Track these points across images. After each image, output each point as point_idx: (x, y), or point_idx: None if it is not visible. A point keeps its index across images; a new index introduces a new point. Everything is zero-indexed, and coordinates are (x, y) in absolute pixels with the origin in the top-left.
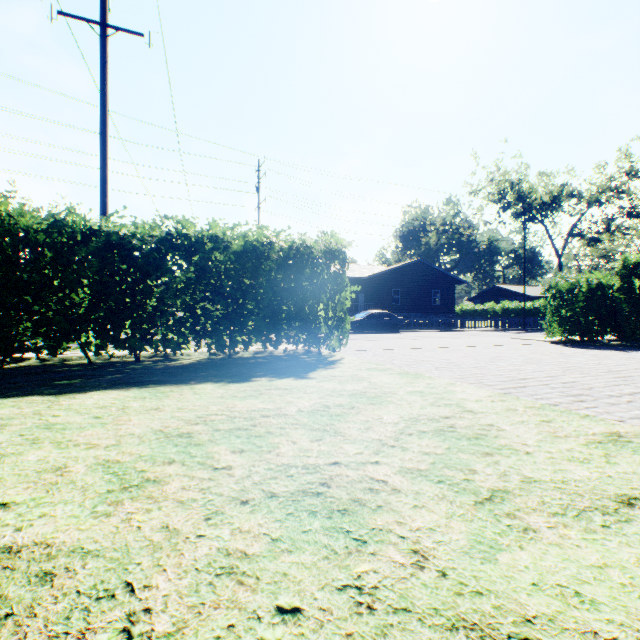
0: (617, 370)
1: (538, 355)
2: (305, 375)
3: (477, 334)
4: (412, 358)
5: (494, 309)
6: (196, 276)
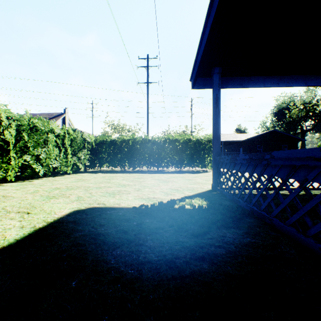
0: None
1: None
2: (197, 173)
3: None
4: None
5: None
6: (171, 149)
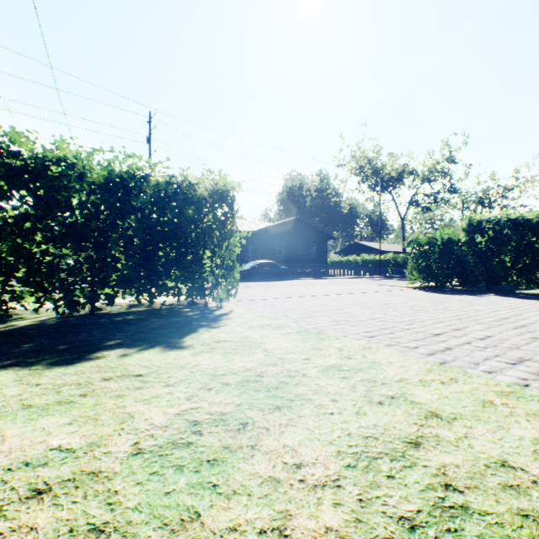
0: (503, 318)
1: (416, 301)
2: (179, 341)
3: (348, 281)
4: (305, 308)
5: (356, 260)
6: (35, 210)
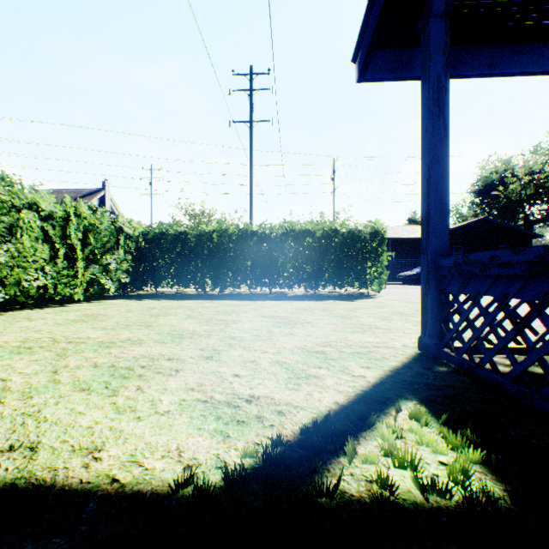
0: None
1: None
2: (352, 300)
3: None
4: None
5: None
6: (298, 251)
